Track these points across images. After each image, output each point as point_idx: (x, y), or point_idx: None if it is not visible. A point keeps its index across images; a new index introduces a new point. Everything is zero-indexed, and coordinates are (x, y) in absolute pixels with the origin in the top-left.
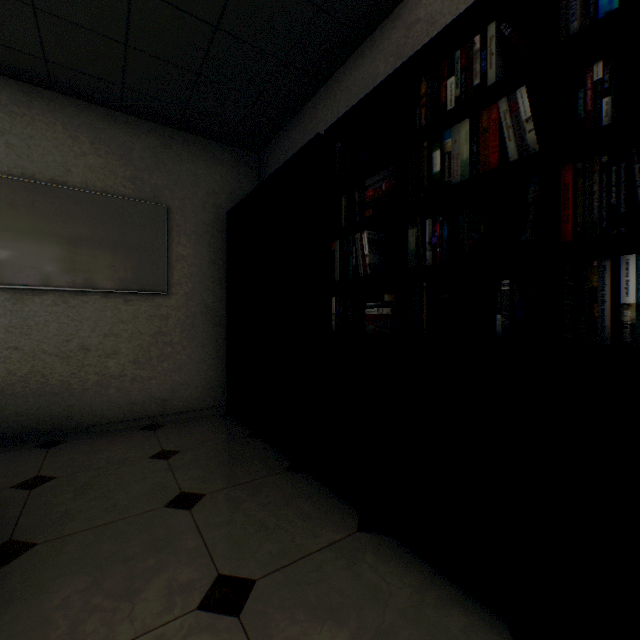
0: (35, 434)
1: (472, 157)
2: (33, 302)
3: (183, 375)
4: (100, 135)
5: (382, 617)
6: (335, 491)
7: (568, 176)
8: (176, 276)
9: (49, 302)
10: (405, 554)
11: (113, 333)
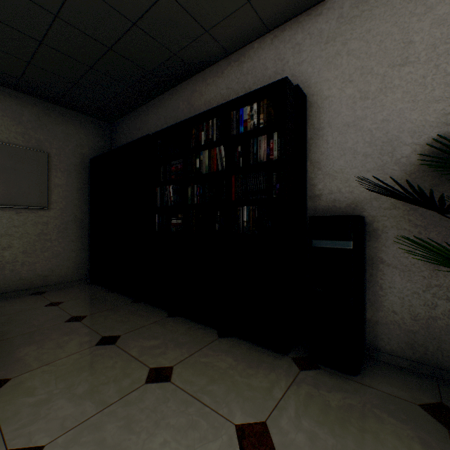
0: None
1: (209, 165)
2: None
3: (59, 260)
4: None
5: (173, 335)
6: (157, 306)
7: (233, 179)
8: (54, 197)
9: None
10: (186, 320)
11: (8, 234)
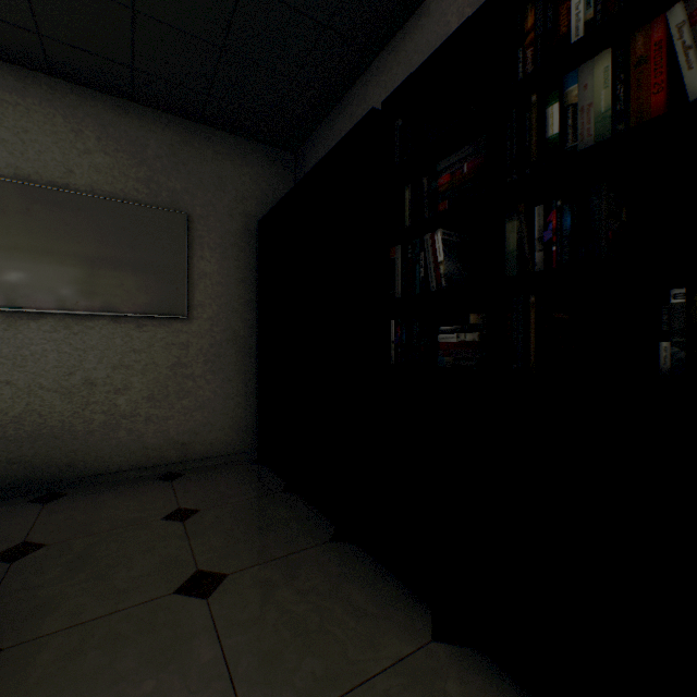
0: (30, 485)
1: (616, 105)
2: (28, 328)
3: (206, 414)
4: (108, 129)
5: None
6: (396, 575)
7: None
8: (198, 297)
9: (47, 328)
10: (505, 684)
11: (123, 364)
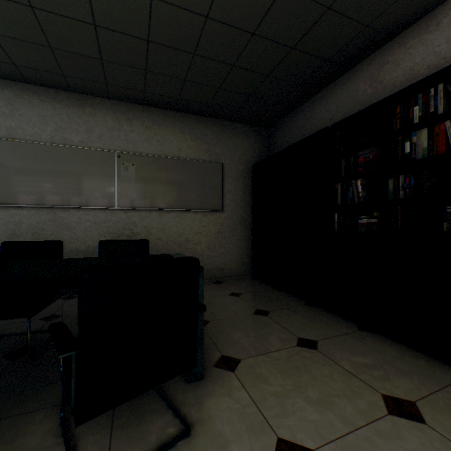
0: None
1: (429, 147)
2: (166, 216)
3: (230, 256)
4: (193, 130)
5: (384, 357)
6: (339, 314)
7: None
8: (226, 201)
9: (172, 216)
10: (388, 340)
11: (198, 232)
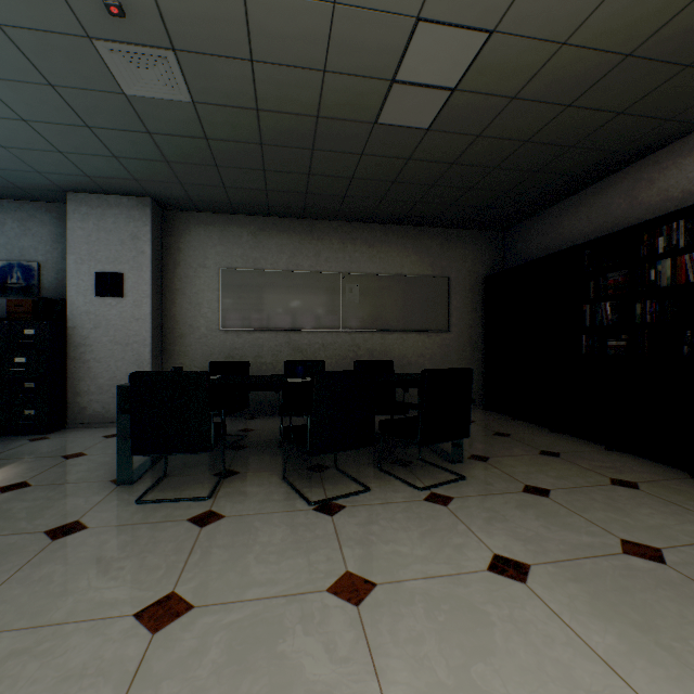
0: None
1: (671, 276)
2: (388, 338)
3: None
4: (416, 243)
5: (623, 464)
6: (586, 438)
7: None
8: (453, 320)
9: (395, 338)
10: (634, 457)
11: (422, 355)
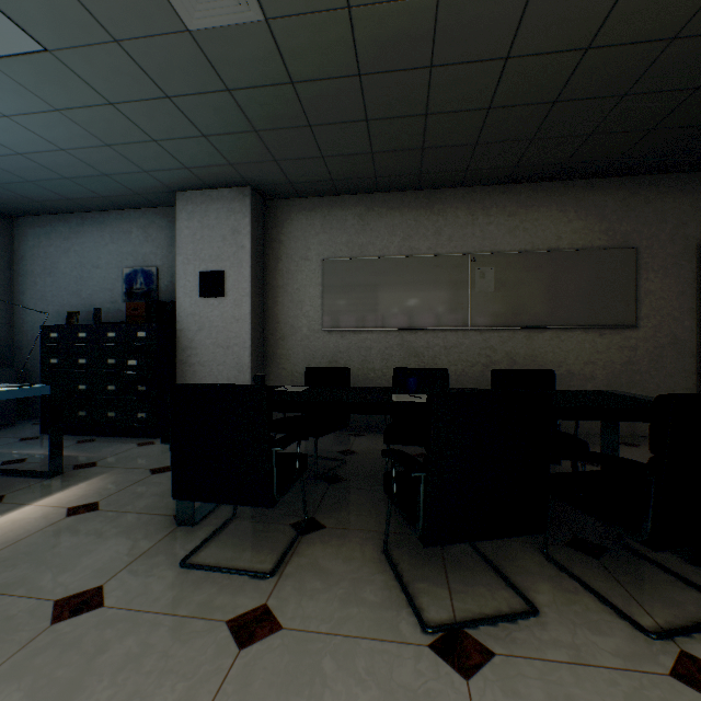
0: None
1: None
2: (537, 338)
3: None
4: (580, 203)
5: None
6: None
7: None
8: (642, 310)
9: (546, 338)
10: None
11: (589, 361)
